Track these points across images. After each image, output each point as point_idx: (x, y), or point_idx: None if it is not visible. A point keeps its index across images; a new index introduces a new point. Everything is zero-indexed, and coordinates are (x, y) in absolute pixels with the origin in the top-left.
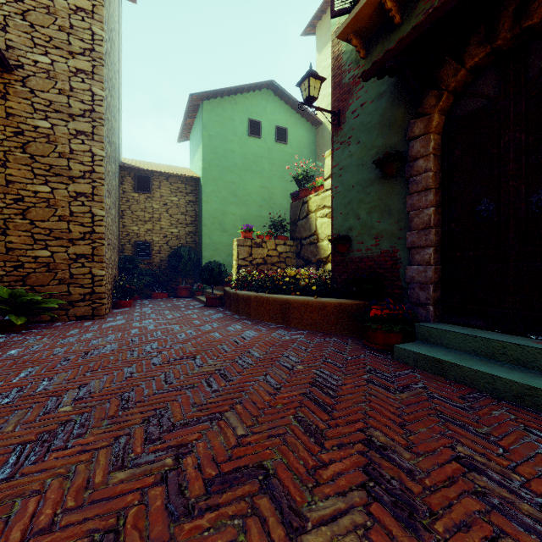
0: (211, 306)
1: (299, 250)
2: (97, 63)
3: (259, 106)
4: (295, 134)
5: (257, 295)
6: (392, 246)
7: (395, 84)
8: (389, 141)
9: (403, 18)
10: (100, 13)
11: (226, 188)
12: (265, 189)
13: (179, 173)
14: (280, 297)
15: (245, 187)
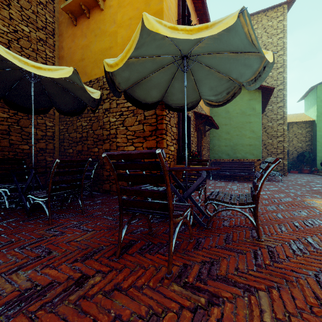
0: None
1: None
2: (285, 102)
3: None
4: None
5: None
6: None
7: None
8: None
9: None
10: (285, 88)
11: None
12: None
13: (302, 120)
14: None
15: None
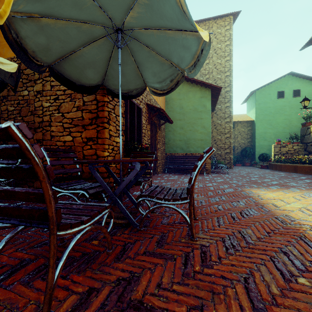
0: (263, 168)
1: (305, 147)
2: (231, 103)
3: (283, 84)
4: (305, 90)
5: (284, 164)
6: None
7: None
8: None
9: None
10: (231, 90)
11: (266, 123)
12: (286, 120)
13: (245, 120)
14: (293, 164)
15: (275, 121)
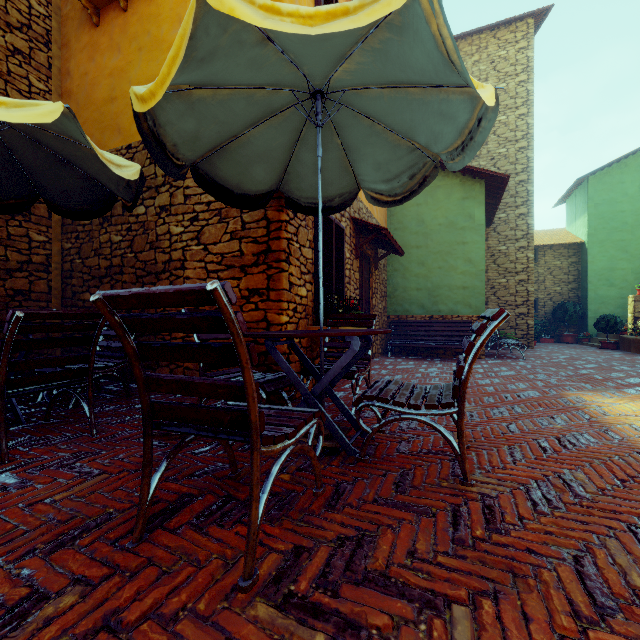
0: (606, 348)
1: None
2: (530, 207)
3: None
4: None
5: None
6: None
7: None
8: None
9: None
10: (531, 178)
11: (614, 247)
12: None
13: (562, 241)
14: None
15: (637, 242)
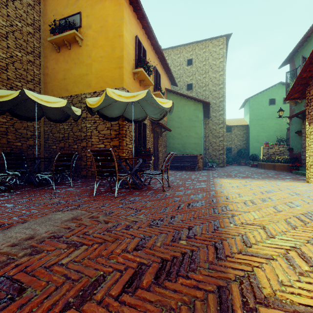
0: (253, 167)
1: None
2: (224, 111)
3: (274, 92)
4: None
5: (267, 163)
6: (300, 151)
7: (300, 115)
8: (299, 127)
9: (301, 101)
10: (225, 100)
11: (259, 127)
12: (277, 124)
13: (240, 124)
14: (273, 163)
15: (267, 125)
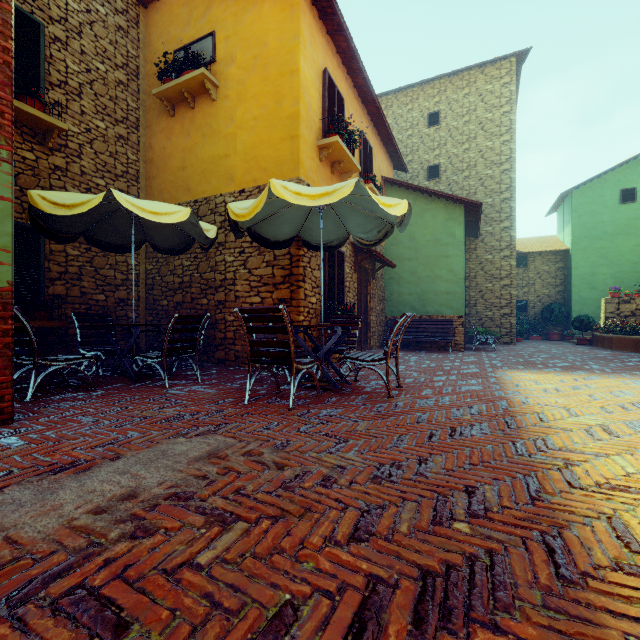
0: (581, 344)
1: None
2: (513, 221)
3: (633, 174)
4: None
5: (617, 336)
6: None
7: None
8: None
9: None
10: (514, 196)
11: (595, 254)
12: None
13: (549, 249)
14: (633, 337)
15: (616, 249)
